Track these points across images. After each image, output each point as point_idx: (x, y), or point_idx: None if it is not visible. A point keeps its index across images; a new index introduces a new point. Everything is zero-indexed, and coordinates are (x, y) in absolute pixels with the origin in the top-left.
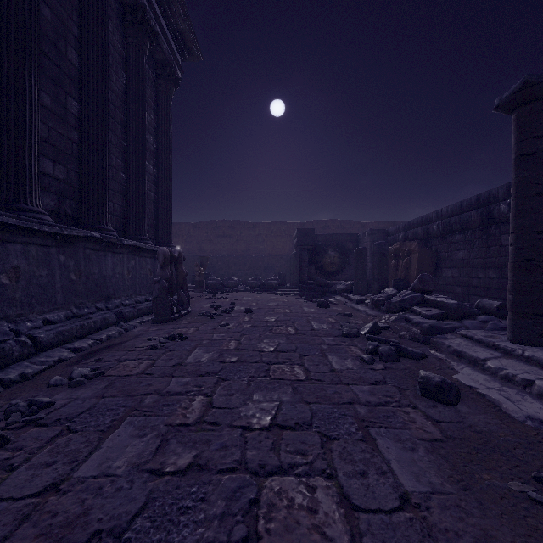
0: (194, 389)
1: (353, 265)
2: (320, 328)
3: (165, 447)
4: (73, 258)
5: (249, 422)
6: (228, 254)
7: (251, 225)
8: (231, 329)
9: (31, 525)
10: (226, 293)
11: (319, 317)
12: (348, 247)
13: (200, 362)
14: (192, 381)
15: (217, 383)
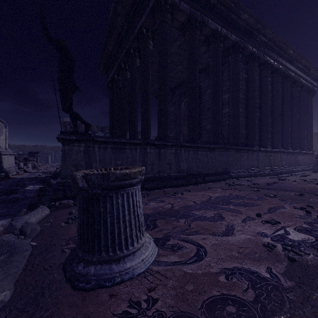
0: None
1: None
2: None
3: None
4: (294, 156)
5: None
6: None
7: None
8: None
9: (317, 178)
10: None
11: None
12: None
13: None
14: None
15: None
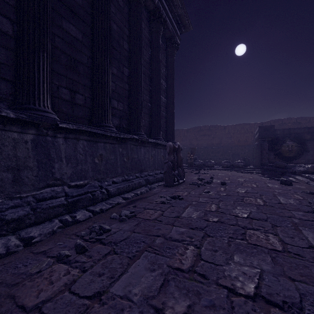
0: (187, 239)
1: (311, 152)
2: (287, 203)
3: (166, 287)
4: (125, 149)
5: (233, 284)
6: (207, 146)
7: (222, 127)
8: (211, 195)
9: None
10: (207, 170)
11: (284, 193)
12: (305, 137)
13: (191, 218)
14: (185, 232)
15: (204, 237)
